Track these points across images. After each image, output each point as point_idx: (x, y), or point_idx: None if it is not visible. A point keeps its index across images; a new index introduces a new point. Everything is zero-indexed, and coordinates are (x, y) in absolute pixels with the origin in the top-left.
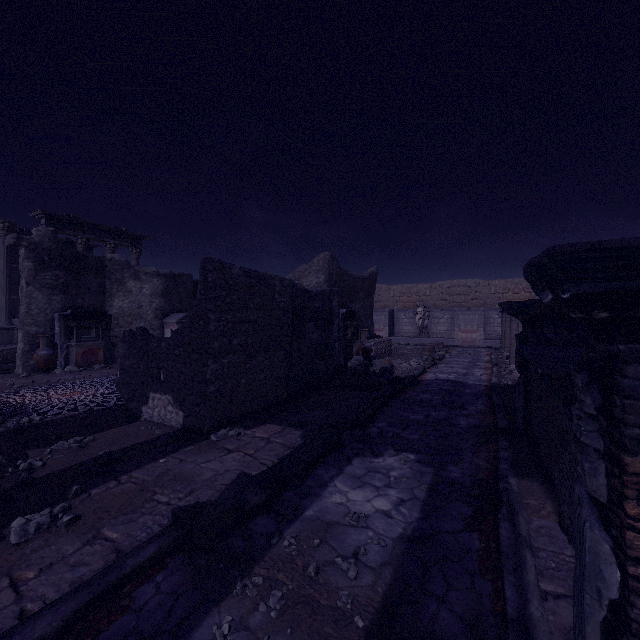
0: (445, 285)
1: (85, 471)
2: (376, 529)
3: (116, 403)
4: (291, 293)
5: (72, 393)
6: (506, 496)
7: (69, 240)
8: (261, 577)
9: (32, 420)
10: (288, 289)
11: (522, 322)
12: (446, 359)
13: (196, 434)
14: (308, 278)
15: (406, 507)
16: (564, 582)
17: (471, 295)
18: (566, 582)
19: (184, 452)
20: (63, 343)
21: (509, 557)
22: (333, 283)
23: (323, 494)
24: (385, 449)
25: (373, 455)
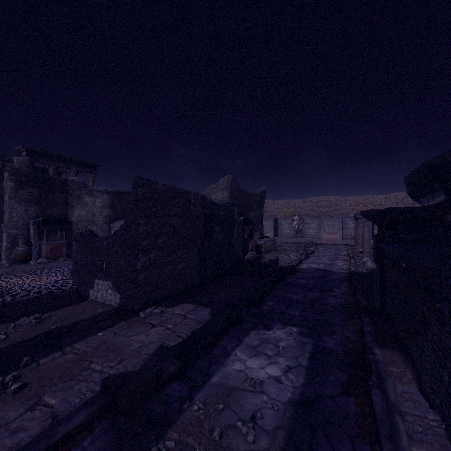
0: (314, 200)
1: (38, 343)
2: (269, 394)
3: (71, 287)
4: (203, 204)
5: (39, 279)
6: (375, 366)
7: (44, 168)
8: (173, 441)
9: (5, 300)
10: (200, 201)
11: (379, 226)
12: (316, 253)
13: (129, 311)
14: (216, 194)
15: (293, 373)
16: (432, 446)
17: (333, 207)
18: (434, 446)
19: (118, 327)
20: (36, 242)
21: (384, 423)
22: (234, 198)
23: (226, 362)
24: (274, 323)
25: (265, 328)
